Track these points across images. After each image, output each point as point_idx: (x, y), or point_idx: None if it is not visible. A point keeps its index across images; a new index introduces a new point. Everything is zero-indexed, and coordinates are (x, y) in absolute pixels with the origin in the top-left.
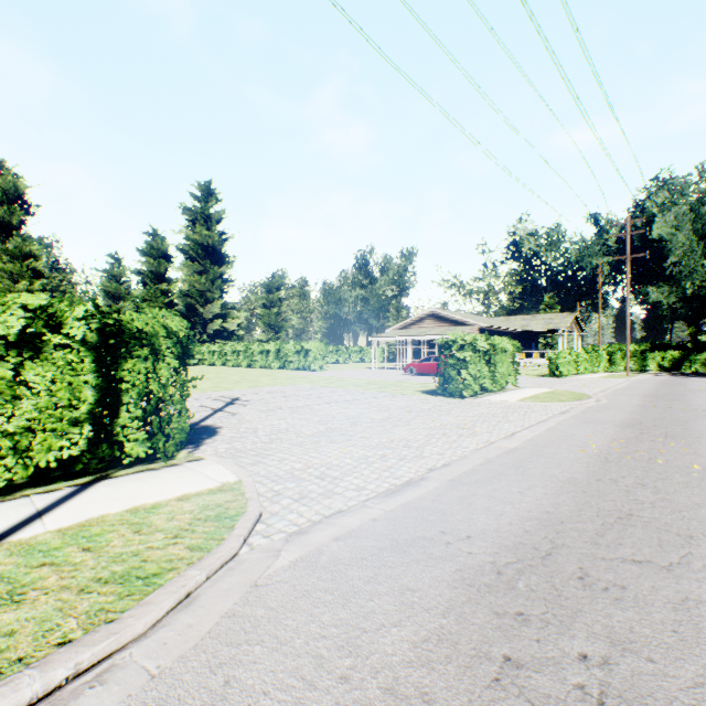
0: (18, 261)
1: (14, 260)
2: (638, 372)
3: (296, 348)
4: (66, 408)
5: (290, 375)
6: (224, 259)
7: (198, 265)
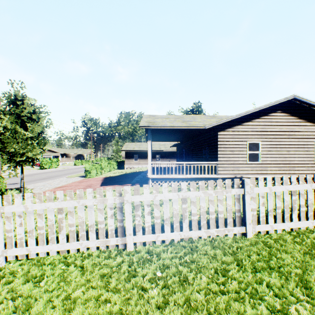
0: None
1: None
2: None
3: None
4: None
5: None
6: None
7: None
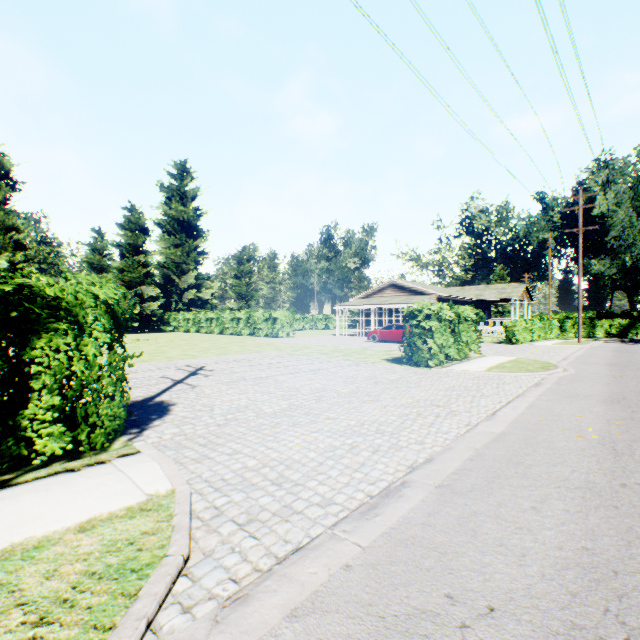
0: (0, 234)
1: None
2: (587, 339)
3: (264, 316)
4: None
5: (259, 342)
6: (199, 233)
7: (174, 238)
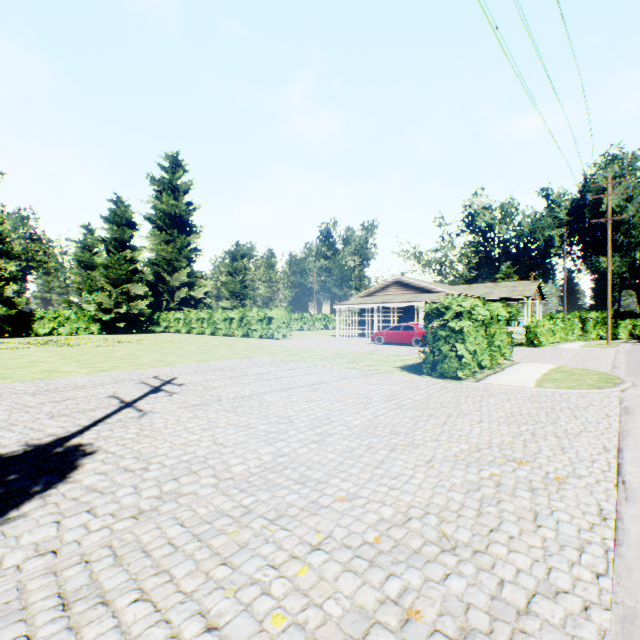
0: None
1: None
2: (611, 340)
3: (259, 315)
4: None
5: (251, 344)
6: (191, 229)
7: (165, 234)
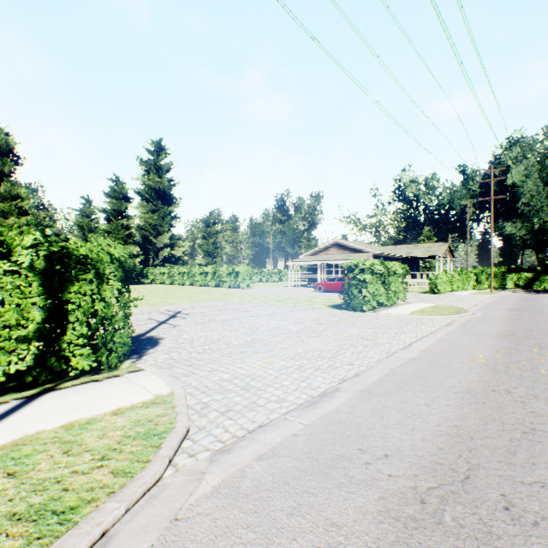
0: (7, 202)
1: (5, 201)
2: (499, 289)
3: (228, 270)
4: (15, 327)
5: (223, 292)
6: (172, 201)
7: (151, 205)
